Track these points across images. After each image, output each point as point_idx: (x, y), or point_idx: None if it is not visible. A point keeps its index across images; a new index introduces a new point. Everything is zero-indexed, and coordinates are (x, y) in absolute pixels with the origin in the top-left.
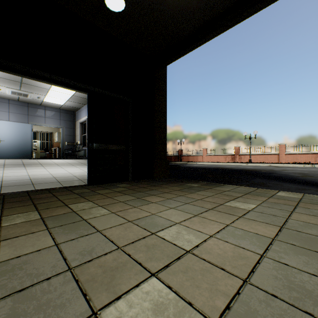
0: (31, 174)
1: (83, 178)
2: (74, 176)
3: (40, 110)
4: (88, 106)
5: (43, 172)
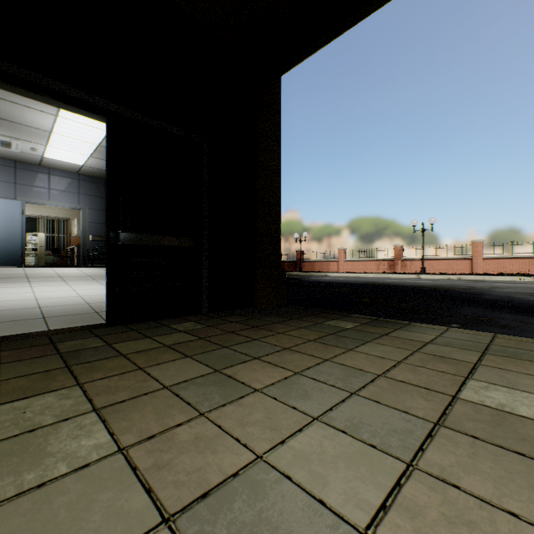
0: None
1: (103, 308)
2: (86, 302)
3: (39, 174)
4: (107, 147)
5: (23, 294)
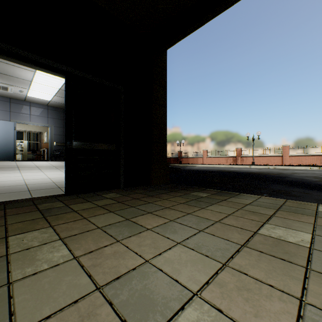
0: None
1: (63, 185)
2: (53, 182)
3: (24, 106)
4: (66, 93)
5: (16, 177)
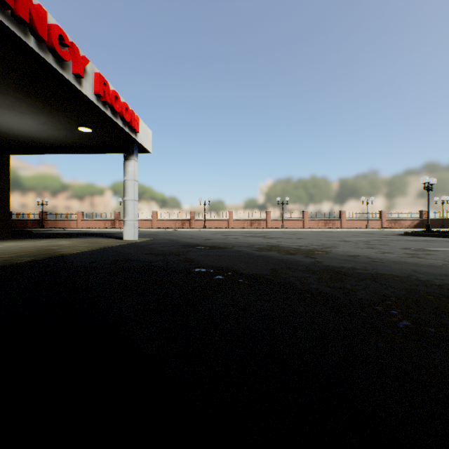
0: None
1: None
2: None
3: None
4: None
5: None
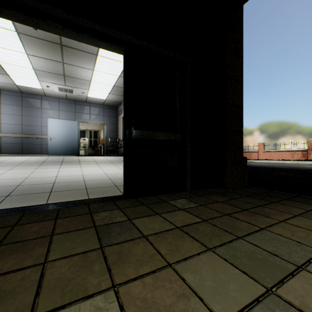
0: (61, 174)
1: (119, 183)
2: (109, 178)
3: (85, 106)
4: (124, 69)
5: (76, 171)
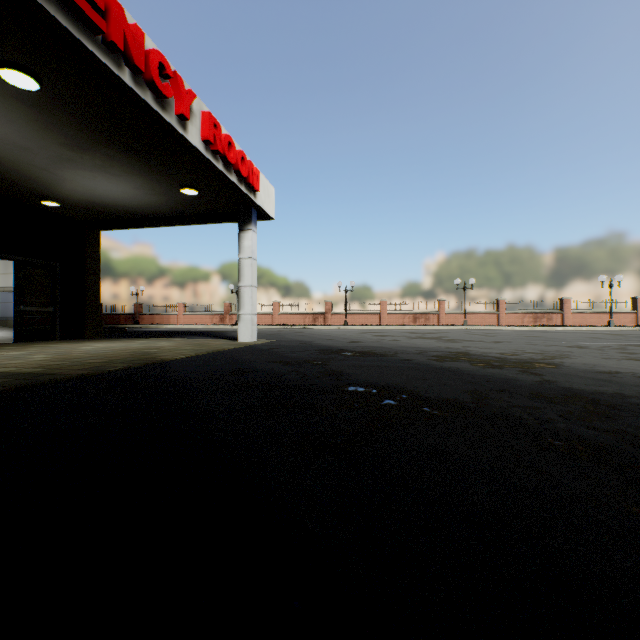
0: None
1: None
2: None
3: None
4: (16, 273)
5: None
